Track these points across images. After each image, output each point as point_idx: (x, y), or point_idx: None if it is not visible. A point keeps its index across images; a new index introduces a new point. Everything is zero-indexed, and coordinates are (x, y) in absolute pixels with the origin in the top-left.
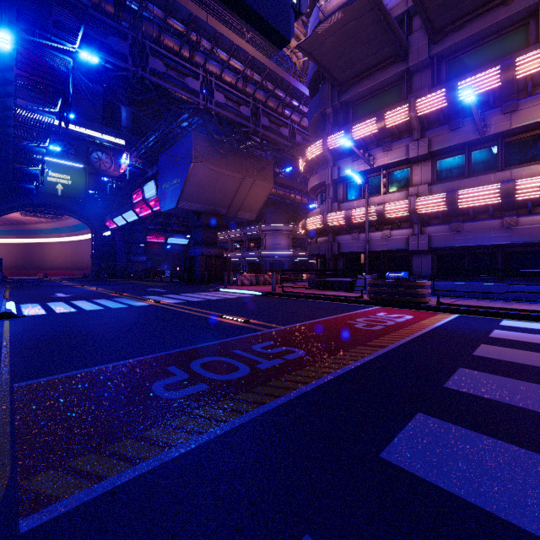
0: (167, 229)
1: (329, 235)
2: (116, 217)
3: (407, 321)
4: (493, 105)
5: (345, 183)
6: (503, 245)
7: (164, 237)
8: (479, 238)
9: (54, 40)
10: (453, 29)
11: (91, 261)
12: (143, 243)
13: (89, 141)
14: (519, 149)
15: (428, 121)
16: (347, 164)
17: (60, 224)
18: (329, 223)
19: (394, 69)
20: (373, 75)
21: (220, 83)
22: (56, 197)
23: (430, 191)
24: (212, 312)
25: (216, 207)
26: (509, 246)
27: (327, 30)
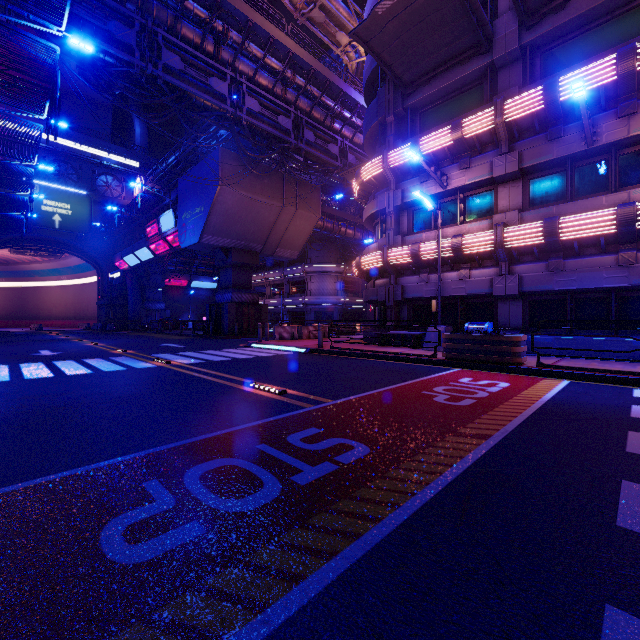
0: (191, 271)
1: (390, 277)
2: (126, 255)
3: (504, 390)
4: (604, 107)
5: (410, 211)
6: (618, 288)
7: (188, 280)
8: (586, 279)
9: (36, 23)
10: (552, 10)
11: (97, 309)
12: (162, 287)
13: (95, 162)
14: (638, 164)
15: (518, 130)
16: (413, 186)
17: (59, 263)
18: (390, 260)
19: (474, 64)
20: (446, 72)
21: (253, 86)
22: (52, 230)
23: (521, 220)
24: (237, 378)
25: (249, 242)
26: (625, 290)
27: (390, 10)
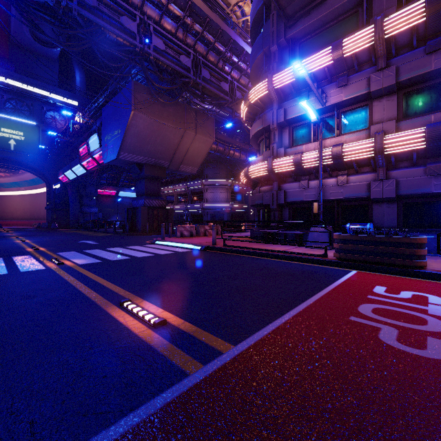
0: (118, 184)
1: (274, 183)
2: (66, 171)
3: None
4: None
5: (291, 127)
6: None
7: (116, 191)
8: None
9: None
10: None
11: (46, 212)
12: (96, 196)
13: (43, 101)
14: None
15: (395, 47)
16: (294, 105)
17: (18, 178)
18: (275, 169)
19: None
20: (325, 3)
21: (159, 28)
22: (8, 151)
23: (398, 129)
24: (116, 288)
25: (158, 159)
26: None
27: None
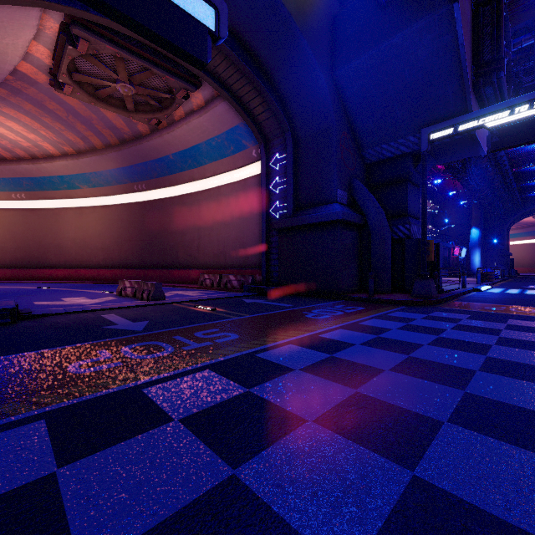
0: None
1: None
2: None
3: None
4: None
5: None
6: None
7: None
8: None
9: None
10: None
11: None
12: None
13: None
14: None
15: None
16: None
17: None
18: None
19: None
20: None
21: None
22: None
23: None
24: None
25: None
26: None
27: None
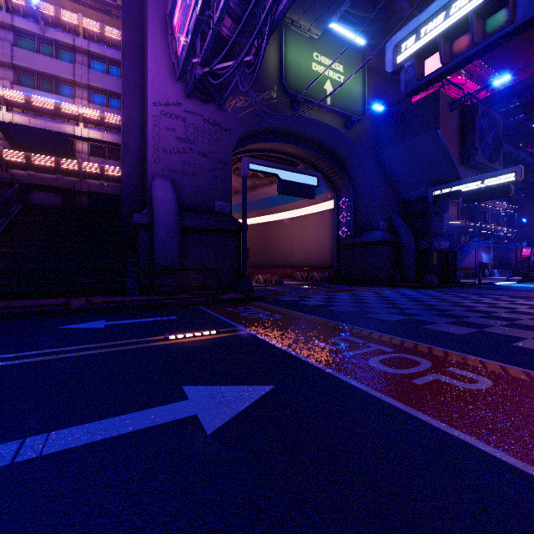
0: None
1: None
2: None
3: None
4: None
5: None
6: None
7: None
8: None
9: None
10: None
11: None
12: None
13: None
14: None
15: None
16: None
17: None
18: None
19: None
20: None
21: None
22: None
23: None
24: None
25: None
26: None
27: None
